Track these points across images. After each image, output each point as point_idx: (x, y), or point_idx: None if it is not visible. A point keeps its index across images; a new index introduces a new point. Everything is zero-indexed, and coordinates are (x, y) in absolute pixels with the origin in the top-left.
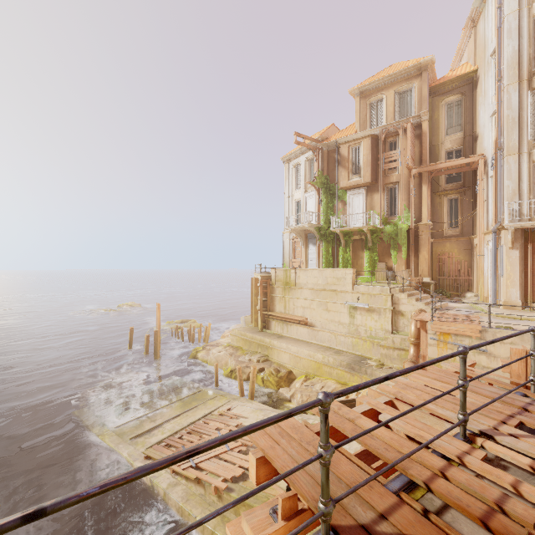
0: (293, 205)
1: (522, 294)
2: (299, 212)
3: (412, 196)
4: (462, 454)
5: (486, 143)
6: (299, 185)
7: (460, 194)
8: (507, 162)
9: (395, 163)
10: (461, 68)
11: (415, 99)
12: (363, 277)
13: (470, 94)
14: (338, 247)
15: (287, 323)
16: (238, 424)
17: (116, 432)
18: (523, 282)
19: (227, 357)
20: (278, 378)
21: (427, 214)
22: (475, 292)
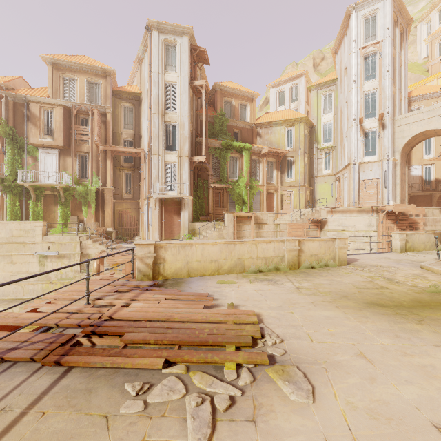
0: None
1: (160, 235)
2: None
3: (100, 166)
4: (82, 308)
5: (145, 142)
6: None
7: (132, 171)
8: (154, 158)
9: (86, 137)
10: (133, 87)
11: (102, 93)
12: (56, 229)
13: (138, 107)
14: (28, 200)
15: None
16: None
17: None
18: (161, 229)
19: None
20: None
21: (111, 181)
22: (140, 236)
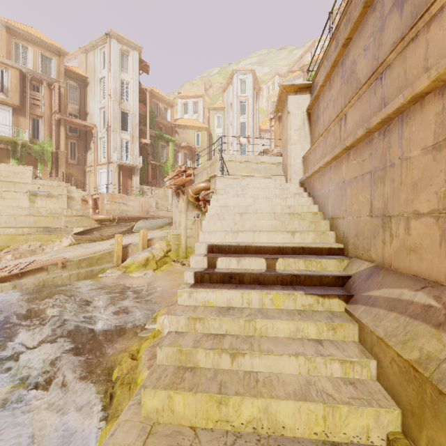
0: None
1: (118, 192)
2: None
3: (54, 131)
4: None
5: (96, 120)
6: None
7: (77, 141)
8: (114, 134)
9: (40, 102)
10: (77, 69)
11: (55, 68)
12: None
13: (83, 88)
14: None
15: None
16: None
17: None
18: (118, 187)
19: None
20: None
21: (64, 146)
22: None
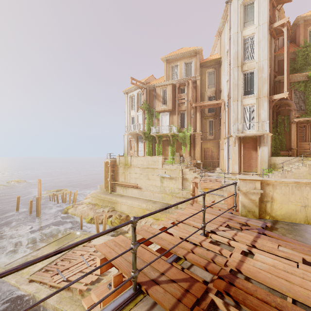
0: (130, 119)
1: (239, 168)
2: (133, 123)
3: (192, 118)
4: (201, 241)
5: (224, 94)
6: (133, 107)
7: (214, 118)
8: (233, 104)
9: (184, 100)
10: (214, 56)
11: (193, 68)
12: (168, 161)
13: (218, 69)
14: (155, 144)
15: (126, 187)
16: (95, 250)
17: (6, 268)
18: (239, 162)
19: (89, 210)
20: (121, 220)
21: (199, 128)
22: (220, 168)
